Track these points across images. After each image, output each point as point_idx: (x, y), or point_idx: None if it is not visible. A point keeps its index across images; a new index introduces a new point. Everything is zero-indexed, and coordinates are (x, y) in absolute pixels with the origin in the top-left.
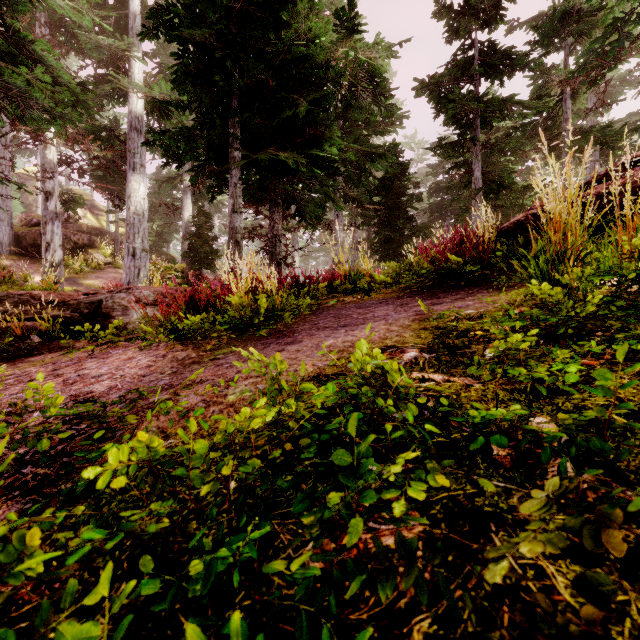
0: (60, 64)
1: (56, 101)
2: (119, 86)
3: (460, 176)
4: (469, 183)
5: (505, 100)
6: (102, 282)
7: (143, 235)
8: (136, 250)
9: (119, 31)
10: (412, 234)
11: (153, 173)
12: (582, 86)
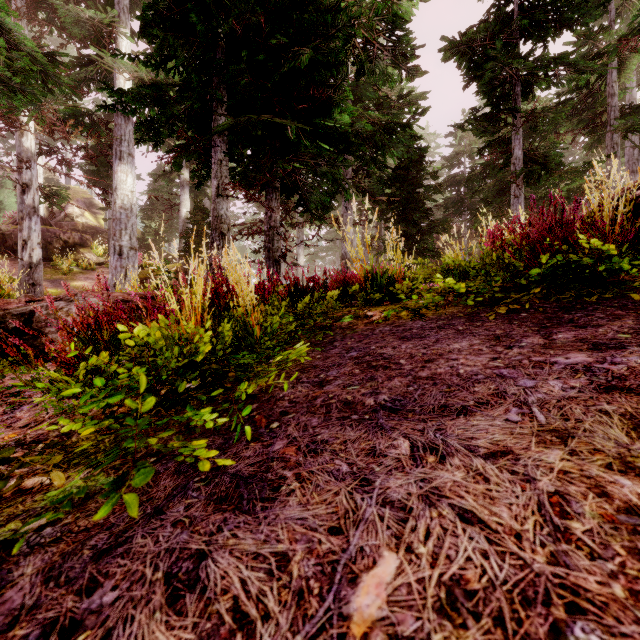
0: (19, 26)
1: (14, 70)
2: (103, 66)
3: (482, 165)
4: (505, 166)
5: (557, 58)
6: (91, 284)
7: (131, 232)
8: (123, 248)
9: (105, 6)
10: (430, 229)
11: (153, 170)
12: (630, 56)
